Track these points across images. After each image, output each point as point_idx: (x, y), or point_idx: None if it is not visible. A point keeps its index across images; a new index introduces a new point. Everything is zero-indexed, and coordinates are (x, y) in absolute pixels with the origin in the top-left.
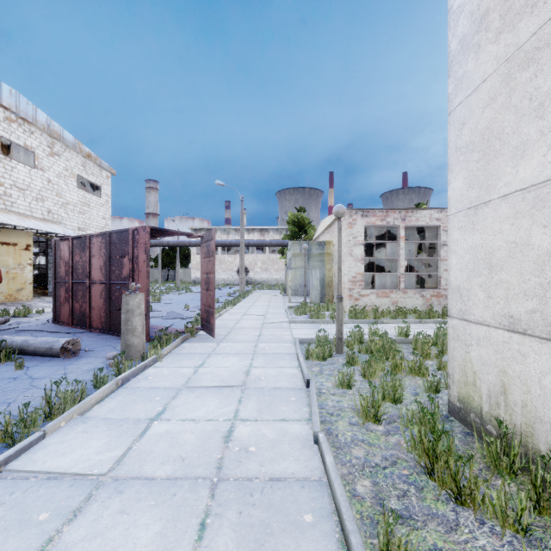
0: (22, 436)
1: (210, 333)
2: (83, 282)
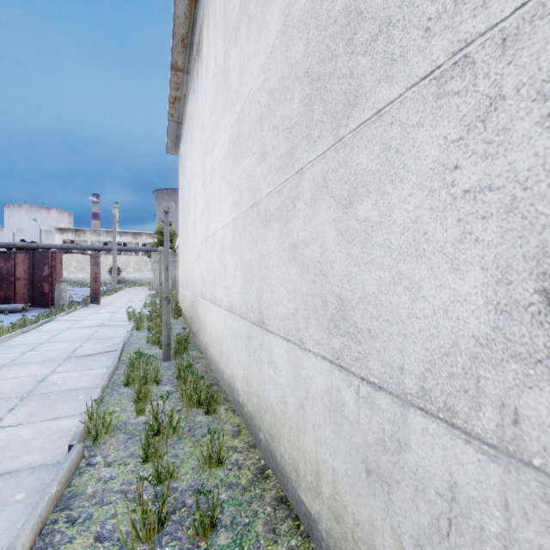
0: (51, 317)
1: (98, 303)
2: (9, 279)
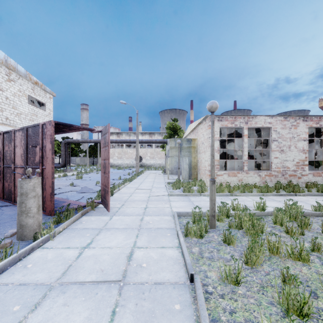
0: None
1: (106, 207)
2: (10, 167)
